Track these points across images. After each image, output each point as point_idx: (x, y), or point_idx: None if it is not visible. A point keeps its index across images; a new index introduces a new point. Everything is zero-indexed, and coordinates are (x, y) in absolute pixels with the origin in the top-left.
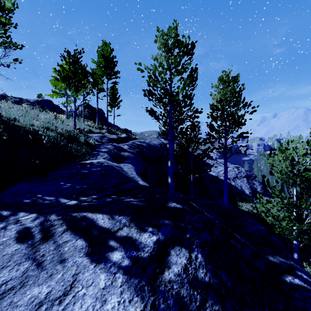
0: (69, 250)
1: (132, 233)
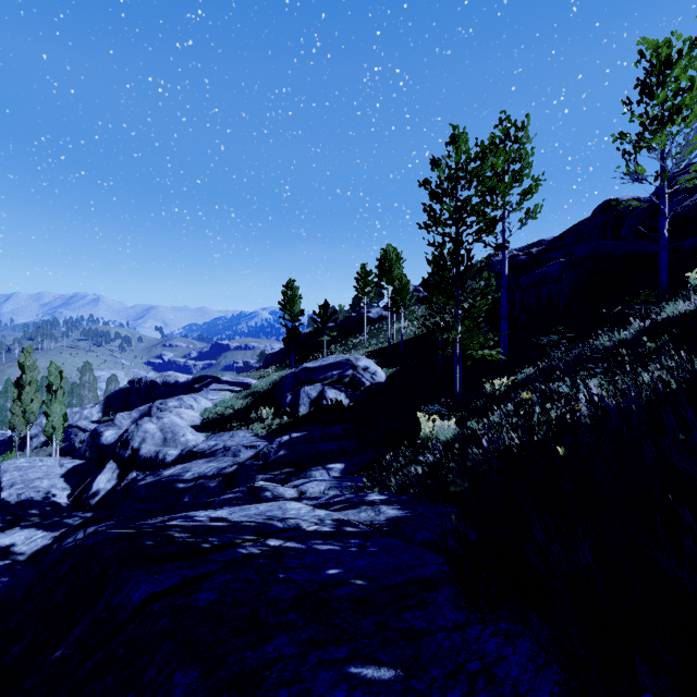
0: (242, 518)
1: (187, 523)
